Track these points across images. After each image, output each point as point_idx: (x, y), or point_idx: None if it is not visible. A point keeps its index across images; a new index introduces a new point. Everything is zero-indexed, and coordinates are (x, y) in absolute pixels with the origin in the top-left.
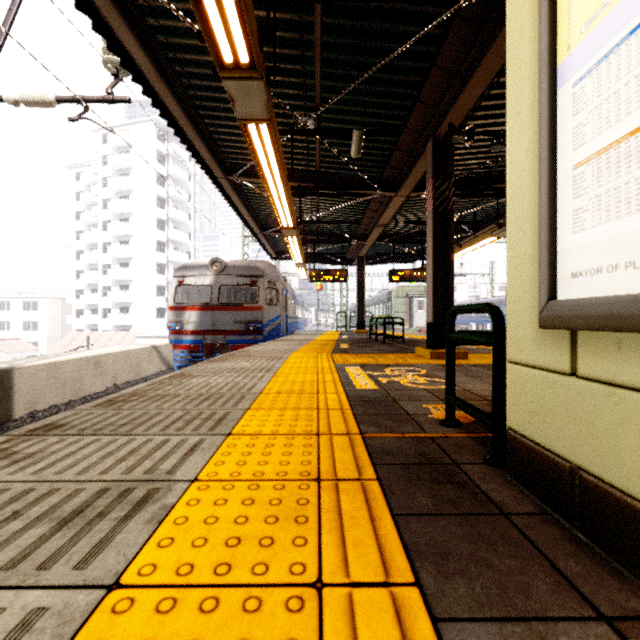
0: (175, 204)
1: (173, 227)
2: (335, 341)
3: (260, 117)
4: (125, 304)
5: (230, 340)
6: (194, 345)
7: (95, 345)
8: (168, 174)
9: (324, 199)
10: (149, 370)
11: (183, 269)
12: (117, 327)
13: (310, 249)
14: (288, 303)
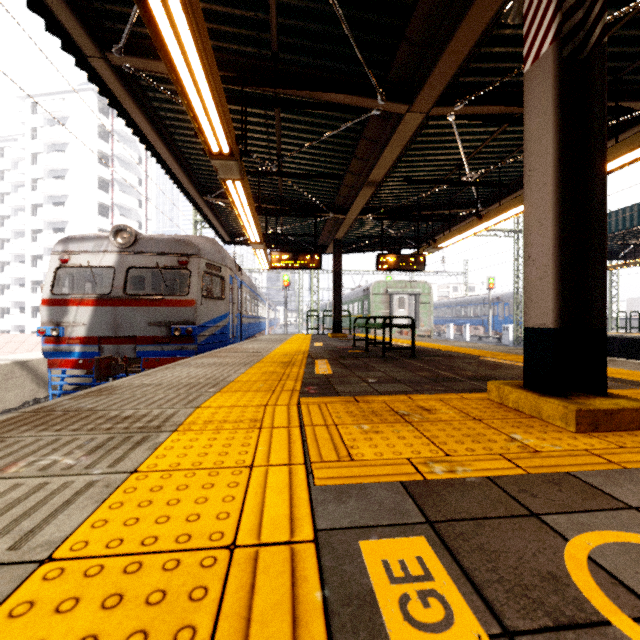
0: (122, 188)
1: (120, 214)
2: (306, 353)
3: None
4: None
5: (143, 351)
6: (84, 360)
7: (18, 350)
8: (113, 153)
9: (289, 134)
10: (7, 401)
11: (69, 241)
12: None
13: (272, 228)
14: (244, 298)
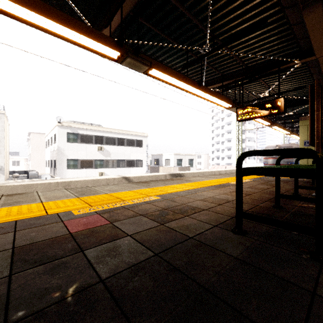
0: None
1: (247, 123)
2: None
3: (291, 135)
4: (229, 155)
5: None
6: None
7: None
8: None
9: None
10: None
11: (267, 148)
12: (226, 164)
13: None
14: None
